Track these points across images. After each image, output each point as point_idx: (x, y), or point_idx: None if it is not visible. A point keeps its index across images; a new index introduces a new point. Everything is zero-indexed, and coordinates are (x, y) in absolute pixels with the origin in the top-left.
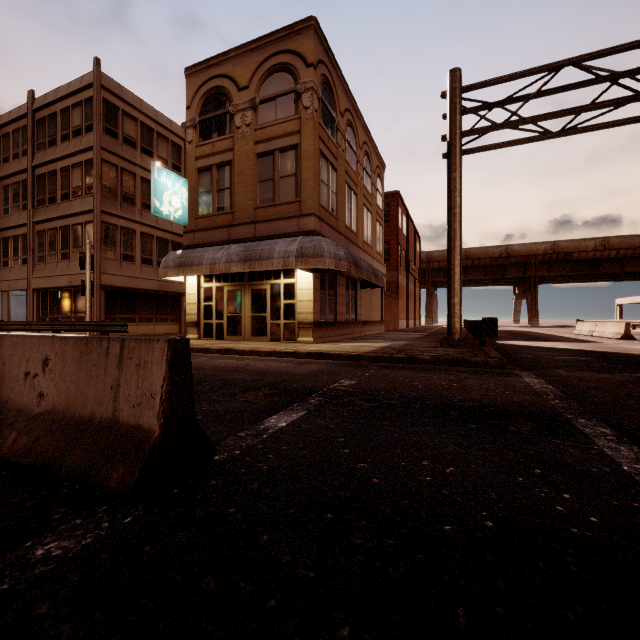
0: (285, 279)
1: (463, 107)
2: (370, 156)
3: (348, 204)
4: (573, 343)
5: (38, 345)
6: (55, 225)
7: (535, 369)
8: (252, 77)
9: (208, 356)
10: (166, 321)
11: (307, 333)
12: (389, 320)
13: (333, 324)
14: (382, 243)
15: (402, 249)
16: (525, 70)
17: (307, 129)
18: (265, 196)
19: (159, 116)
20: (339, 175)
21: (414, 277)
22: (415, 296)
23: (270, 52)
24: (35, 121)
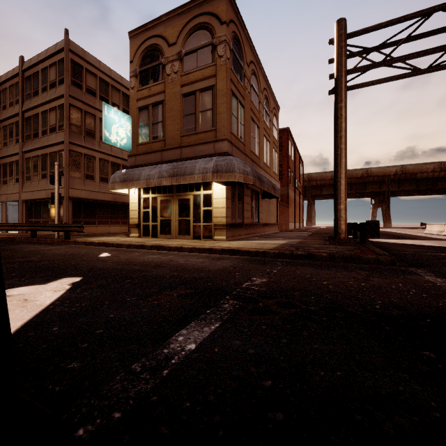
0: (204, 191)
1: (347, 50)
2: (268, 99)
3: (252, 134)
4: (432, 241)
5: None
6: (37, 153)
7: (426, 266)
8: (179, 35)
9: (141, 251)
10: (118, 223)
11: (221, 233)
12: (282, 223)
13: (241, 226)
14: (277, 165)
15: (291, 171)
16: (400, 17)
17: (221, 73)
18: (189, 127)
19: (113, 73)
20: (246, 111)
21: (299, 191)
22: (300, 205)
23: (192, 15)
24: (24, 78)
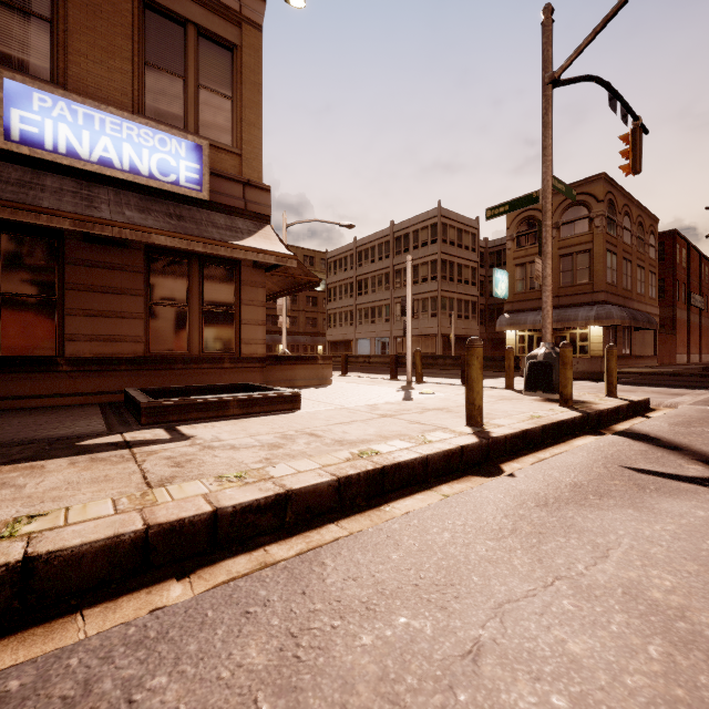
0: (580, 330)
1: None
2: (643, 222)
3: (624, 272)
4: None
5: (574, 359)
6: None
7: None
8: (556, 209)
9: None
10: None
11: None
12: (663, 355)
13: None
14: (655, 288)
15: (680, 283)
16: None
17: (598, 240)
18: (566, 280)
19: (465, 219)
20: (618, 256)
21: (699, 308)
22: (701, 328)
23: None
24: (394, 238)
